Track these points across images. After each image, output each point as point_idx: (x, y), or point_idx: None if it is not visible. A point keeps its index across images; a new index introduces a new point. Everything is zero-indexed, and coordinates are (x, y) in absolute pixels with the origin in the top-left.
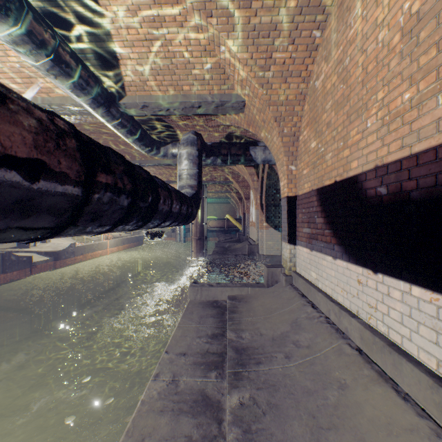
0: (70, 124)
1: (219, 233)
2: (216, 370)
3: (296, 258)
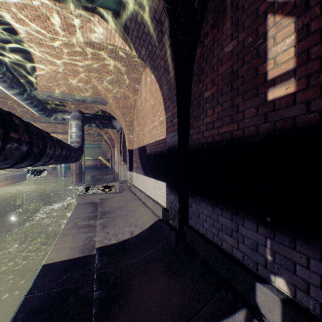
0: (57, 137)
1: (94, 170)
2: (93, 219)
3: (133, 178)
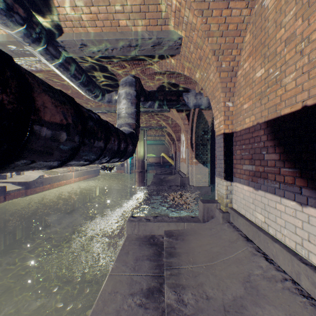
0: None
1: (156, 167)
2: None
3: (233, 195)
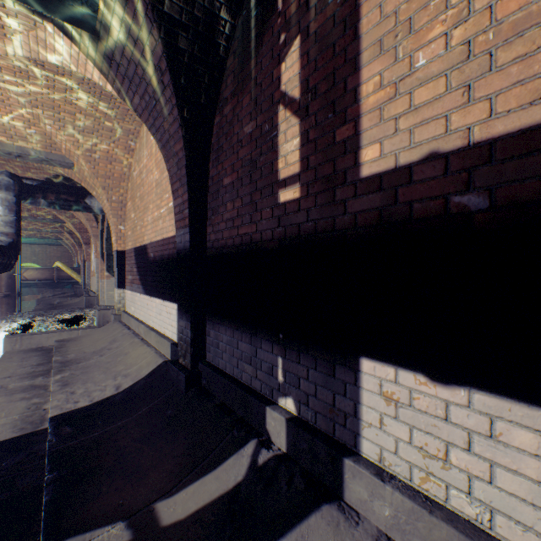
0: None
1: (43, 288)
2: (43, 376)
3: (126, 300)
